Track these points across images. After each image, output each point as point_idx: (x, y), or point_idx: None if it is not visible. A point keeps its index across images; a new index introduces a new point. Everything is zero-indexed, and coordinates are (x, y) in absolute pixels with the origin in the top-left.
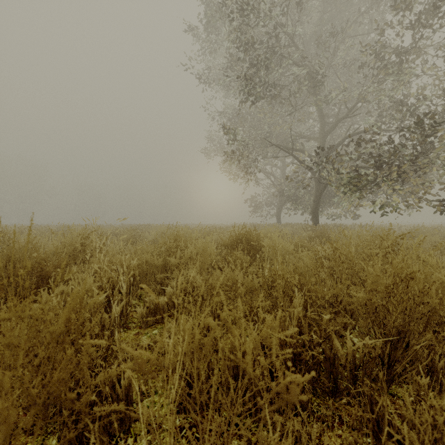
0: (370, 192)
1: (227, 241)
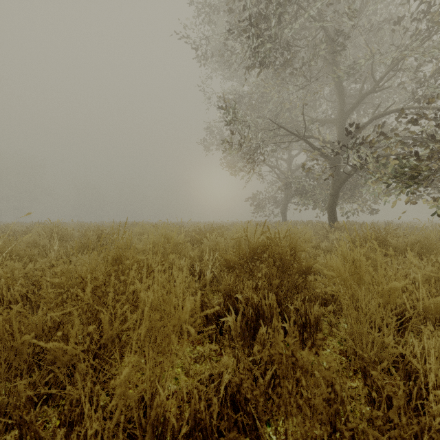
0: (422, 180)
1: (231, 258)
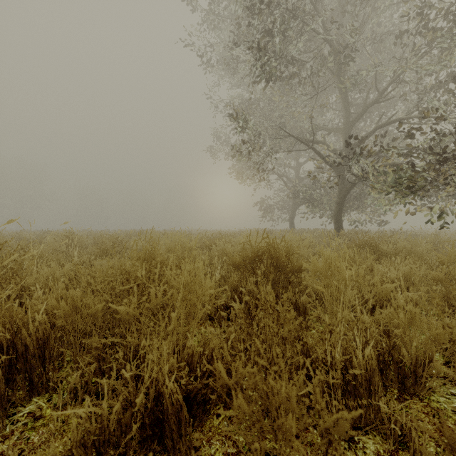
0: (419, 190)
1: (237, 259)
